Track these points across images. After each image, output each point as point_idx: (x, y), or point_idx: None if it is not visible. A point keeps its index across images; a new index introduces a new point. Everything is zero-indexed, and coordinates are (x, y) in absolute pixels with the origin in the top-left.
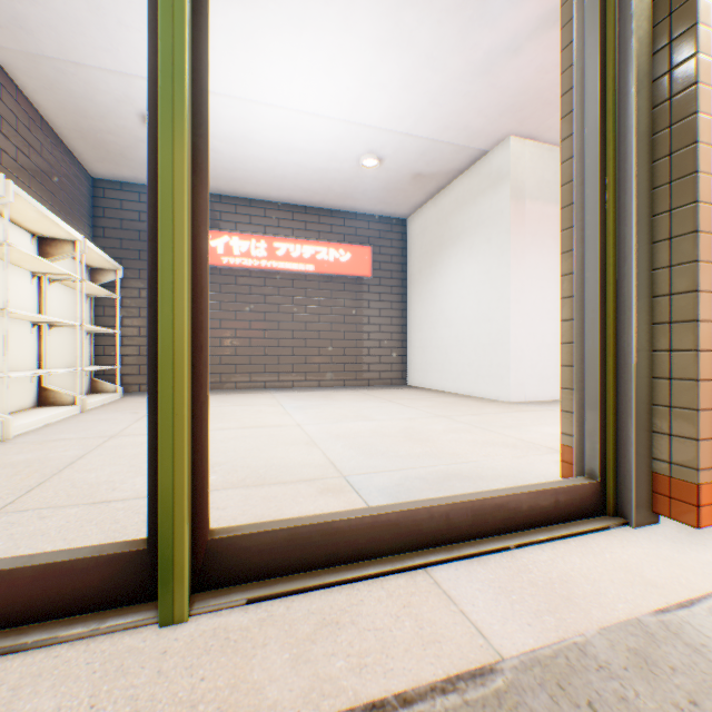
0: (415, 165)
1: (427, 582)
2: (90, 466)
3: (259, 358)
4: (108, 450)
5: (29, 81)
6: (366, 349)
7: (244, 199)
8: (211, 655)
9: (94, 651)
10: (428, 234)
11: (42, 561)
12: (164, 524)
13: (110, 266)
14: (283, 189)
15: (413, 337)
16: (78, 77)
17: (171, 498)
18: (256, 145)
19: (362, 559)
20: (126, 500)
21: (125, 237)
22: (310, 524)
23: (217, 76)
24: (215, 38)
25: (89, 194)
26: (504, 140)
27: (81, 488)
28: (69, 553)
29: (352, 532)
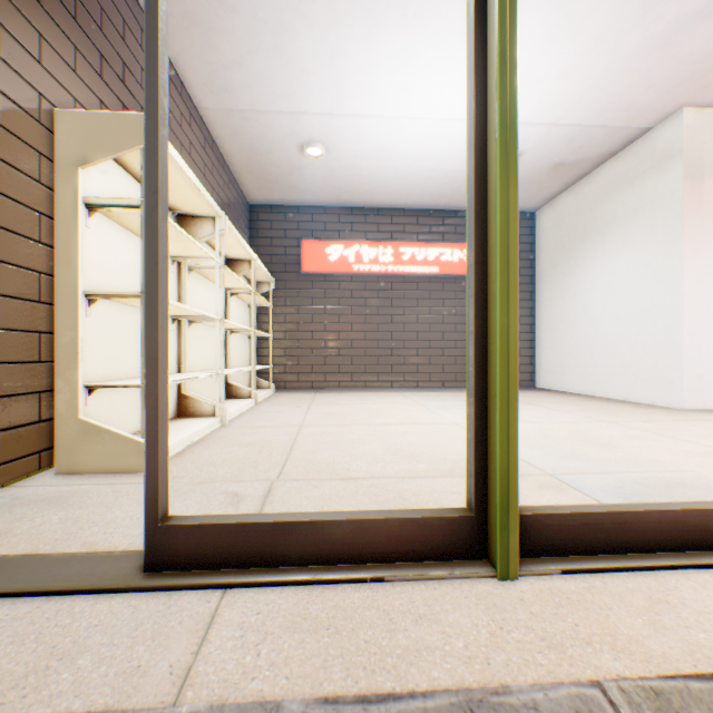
0: (557, 155)
1: None
2: (309, 449)
3: (386, 359)
4: (308, 436)
5: (221, 132)
6: None
7: (371, 209)
8: (566, 608)
9: (460, 589)
10: (565, 226)
11: (402, 515)
12: (500, 496)
13: (266, 279)
14: (410, 196)
15: (543, 337)
16: (258, 122)
17: (506, 476)
18: (394, 157)
19: (648, 550)
20: (366, 478)
21: (273, 253)
22: (601, 512)
23: (373, 100)
24: (379, 67)
25: (247, 218)
26: (674, 113)
27: (321, 466)
28: (415, 512)
29: (638, 524)
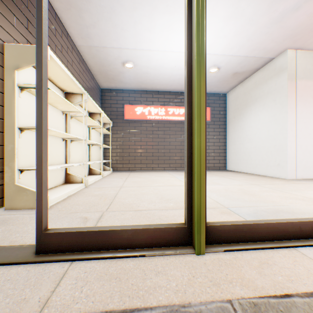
0: (235, 69)
1: (298, 253)
2: (123, 197)
3: (161, 157)
4: (123, 192)
5: (87, 56)
6: (207, 153)
7: (155, 91)
8: (223, 267)
9: (178, 259)
10: (238, 99)
11: (154, 227)
12: (197, 218)
13: (108, 122)
14: (172, 86)
15: (230, 148)
16: (103, 52)
17: (199, 209)
18: (164, 68)
19: (262, 240)
20: (145, 210)
21: (111, 110)
22: (242, 224)
23: (154, 43)
24: (156, 28)
25: (100, 95)
26: (284, 52)
27: (126, 205)
28: (161, 225)
29: (258, 229)
